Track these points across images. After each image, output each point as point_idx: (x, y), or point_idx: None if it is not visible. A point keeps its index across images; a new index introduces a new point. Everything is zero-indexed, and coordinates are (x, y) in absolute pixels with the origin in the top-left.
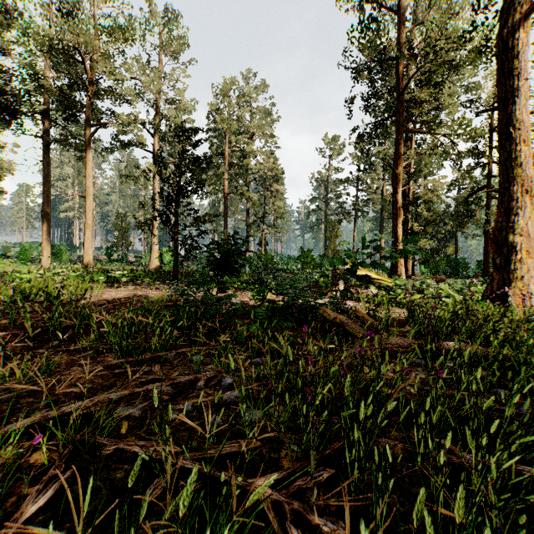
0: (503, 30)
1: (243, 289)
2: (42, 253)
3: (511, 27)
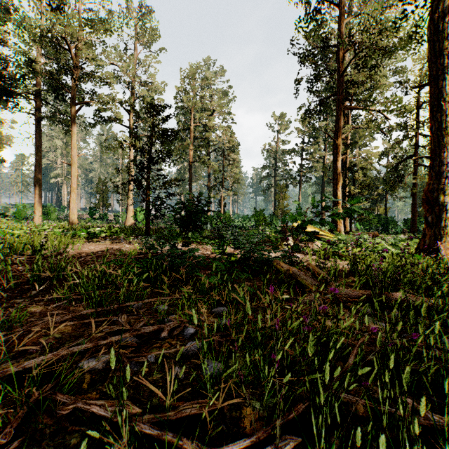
0: (434, 15)
1: (205, 243)
2: (35, 212)
3: (442, 12)
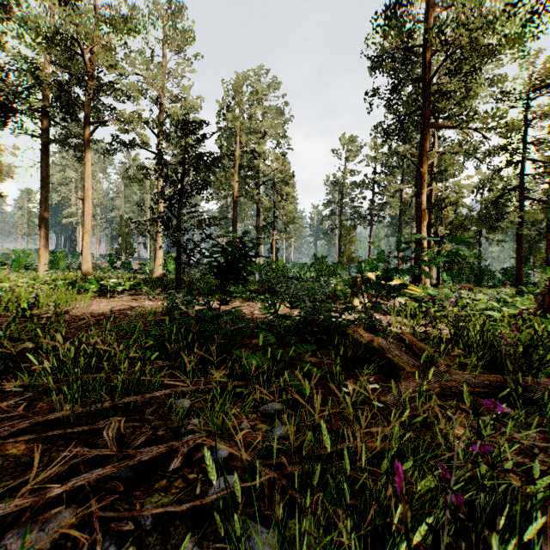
0: None
1: (252, 299)
2: (40, 260)
3: None
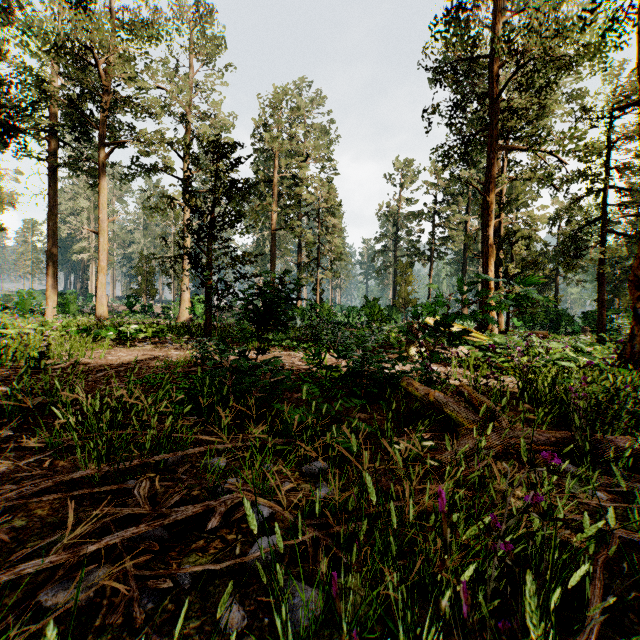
0: None
1: (293, 348)
2: (47, 302)
3: None
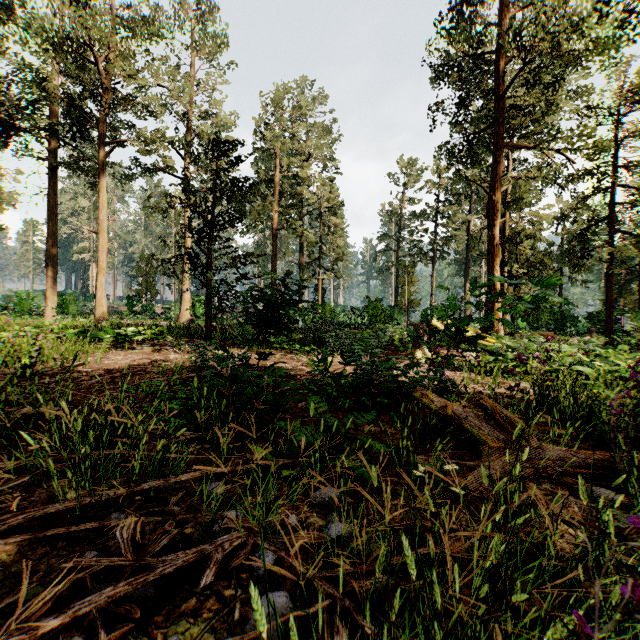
0: None
1: (295, 350)
2: (47, 303)
3: None
